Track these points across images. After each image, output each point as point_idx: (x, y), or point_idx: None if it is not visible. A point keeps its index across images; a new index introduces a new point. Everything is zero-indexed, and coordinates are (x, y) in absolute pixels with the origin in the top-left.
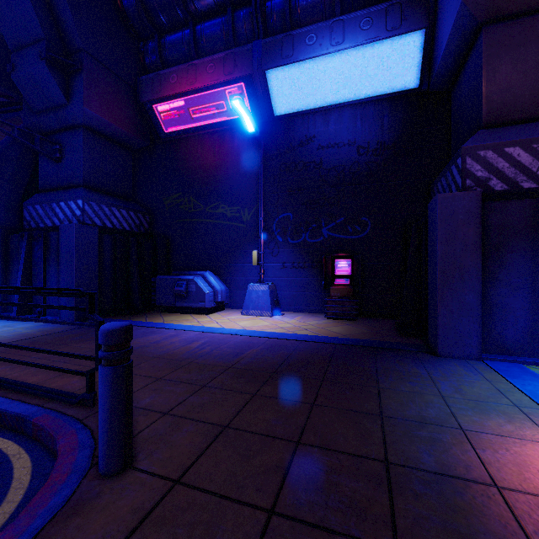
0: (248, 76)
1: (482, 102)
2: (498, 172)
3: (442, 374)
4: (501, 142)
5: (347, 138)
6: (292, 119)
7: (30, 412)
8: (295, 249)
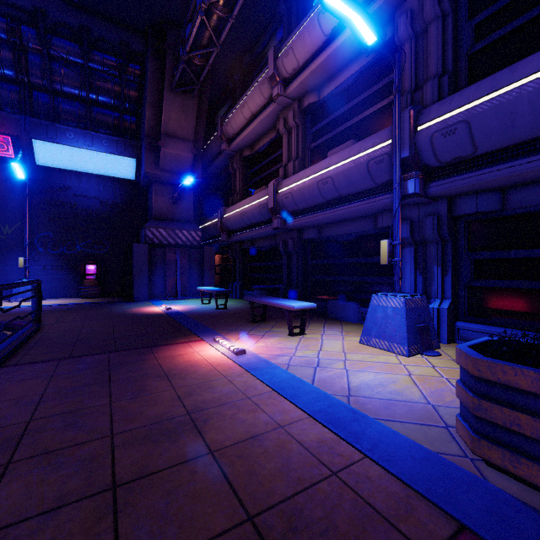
0: (16, 135)
1: (153, 209)
2: (157, 237)
3: (133, 304)
4: (158, 226)
5: (94, 194)
6: (52, 171)
7: None
8: (55, 257)
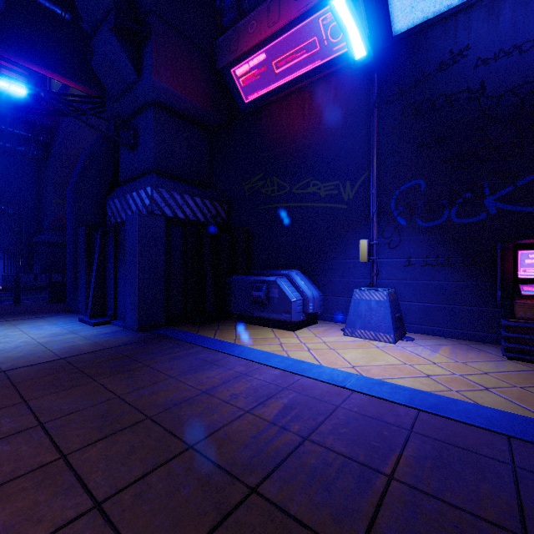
0: None
1: None
2: None
3: None
4: None
5: None
6: (424, 32)
7: None
8: (429, 236)
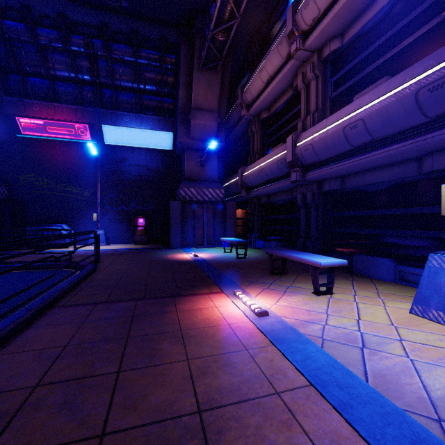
0: (91, 123)
1: (185, 172)
2: (188, 195)
3: (169, 250)
4: (189, 186)
5: (143, 163)
6: (115, 147)
7: (53, 263)
8: (117, 213)
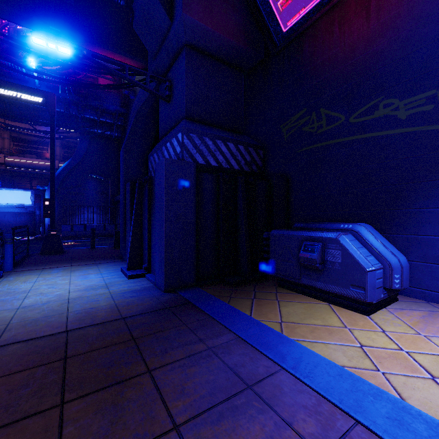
0: None
1: None
2: None
3: None
4: None
5: None
6: None
7: None
8: None
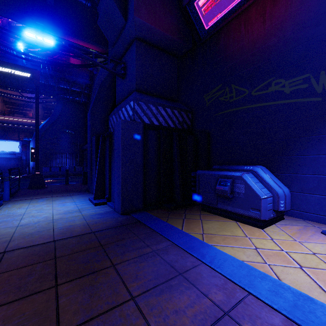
0: None
1: None
2: None
3: None
4: None
5: None
6: None
7: None
8: None
